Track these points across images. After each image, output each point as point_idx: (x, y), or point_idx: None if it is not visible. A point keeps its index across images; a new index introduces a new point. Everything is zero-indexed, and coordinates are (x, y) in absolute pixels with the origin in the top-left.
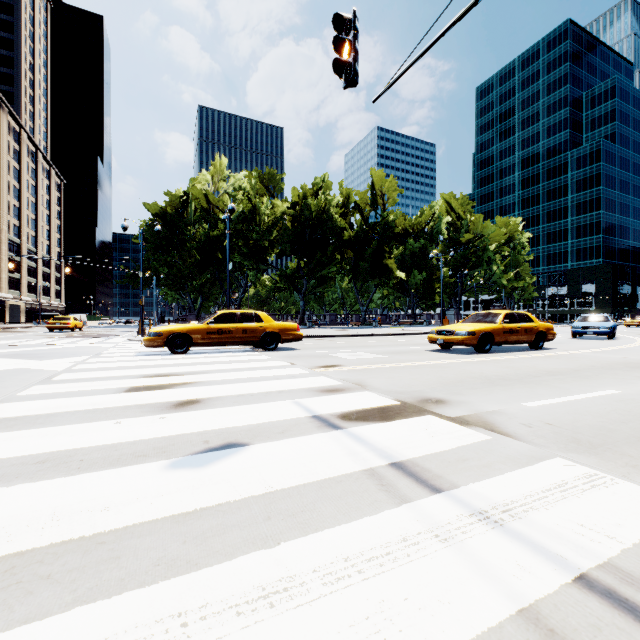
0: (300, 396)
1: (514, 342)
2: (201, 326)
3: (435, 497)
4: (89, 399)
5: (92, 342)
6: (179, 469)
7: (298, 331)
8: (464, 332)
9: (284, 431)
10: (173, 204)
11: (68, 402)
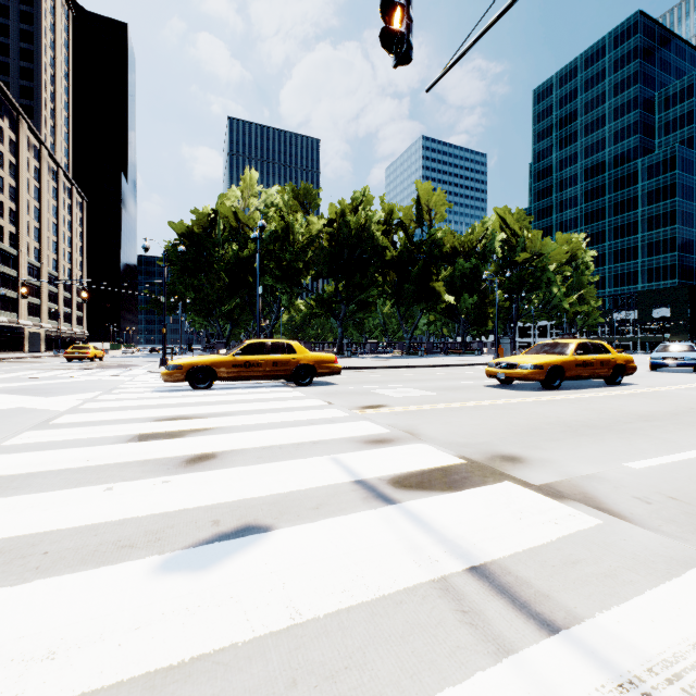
0: (339, 449)
1: (588, 377)
2: (226, 358)
3: (550, 643)
4: (84, 452)
5: (109, 374)
6: (172, 574)
7: (336, 363)
8: (529, 365)
9: (319, 505)
10: (200, 223)
11: (57, 456)
